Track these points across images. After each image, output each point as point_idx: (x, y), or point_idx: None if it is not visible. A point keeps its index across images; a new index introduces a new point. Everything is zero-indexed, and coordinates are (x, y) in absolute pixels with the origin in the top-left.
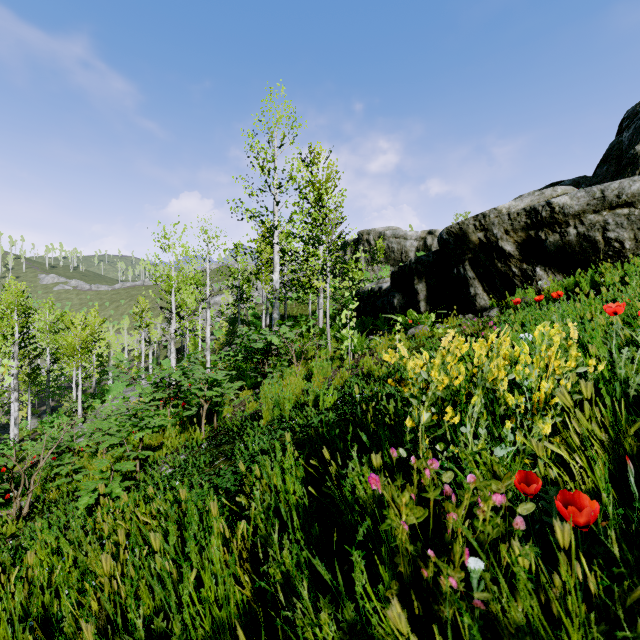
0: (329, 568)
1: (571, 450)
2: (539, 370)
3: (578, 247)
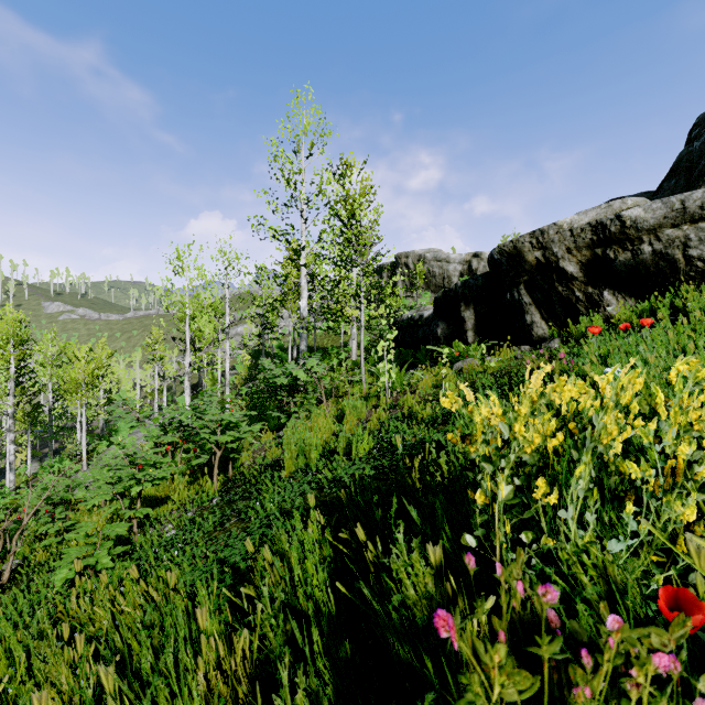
0: None
1: None
2: (677, 424)
3: (654, 267)
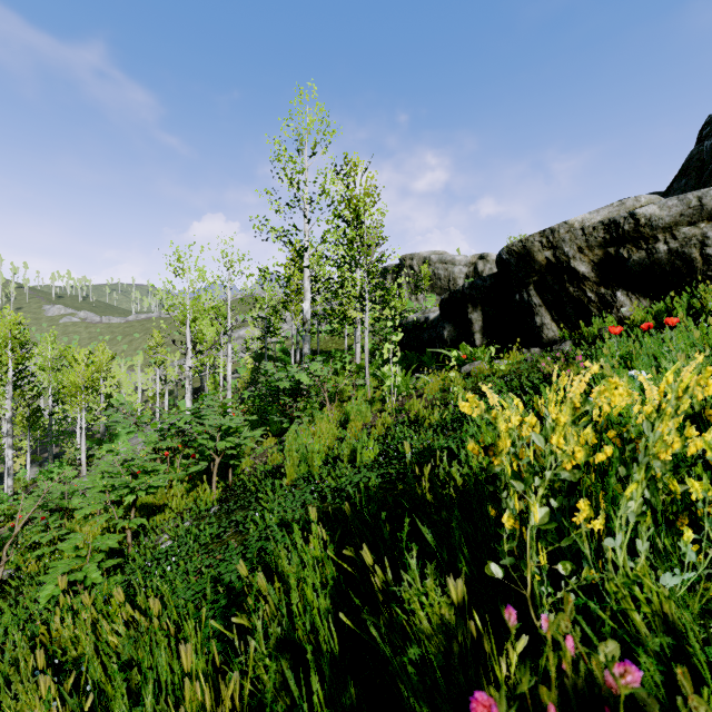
0: None
1: None
2: None
3: (669, 266)
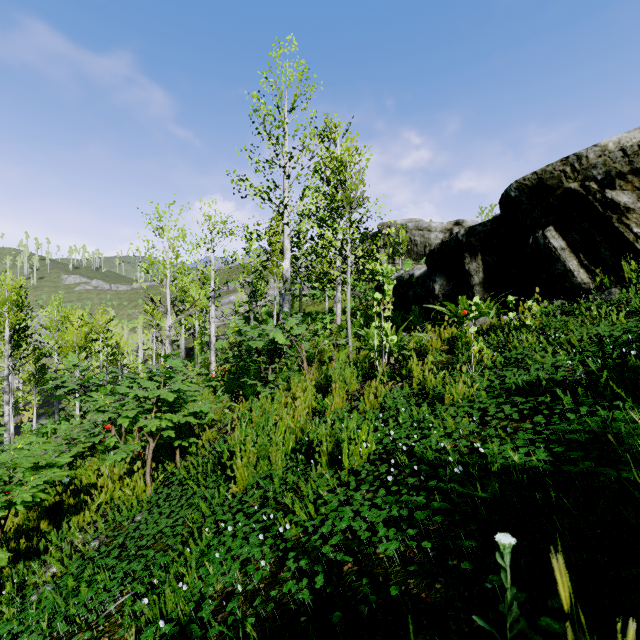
0: None
1: None
2: None
3: None
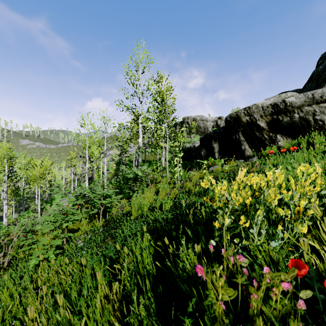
0: (168, 313)
1: (318, 242)
2: (299, 193)
3: (299, 124)
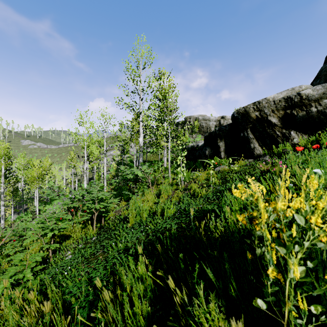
0: None
1: None
2: None
3: (317, 119)
